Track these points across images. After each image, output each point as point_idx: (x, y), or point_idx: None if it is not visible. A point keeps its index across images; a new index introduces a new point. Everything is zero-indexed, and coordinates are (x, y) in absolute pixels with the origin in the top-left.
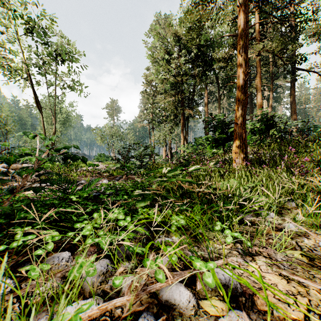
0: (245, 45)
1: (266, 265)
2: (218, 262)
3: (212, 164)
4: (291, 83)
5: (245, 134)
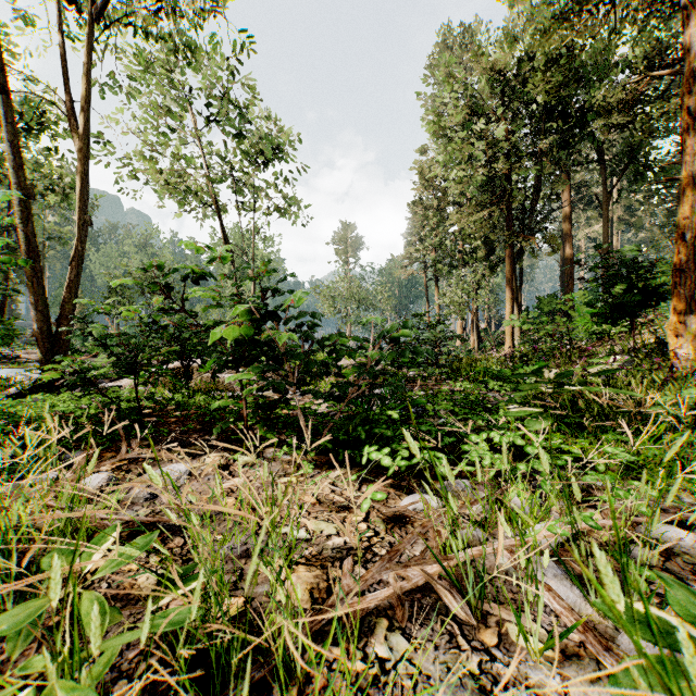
0: None
1: None
2: None
3: (615, 360)
4: None
5: None
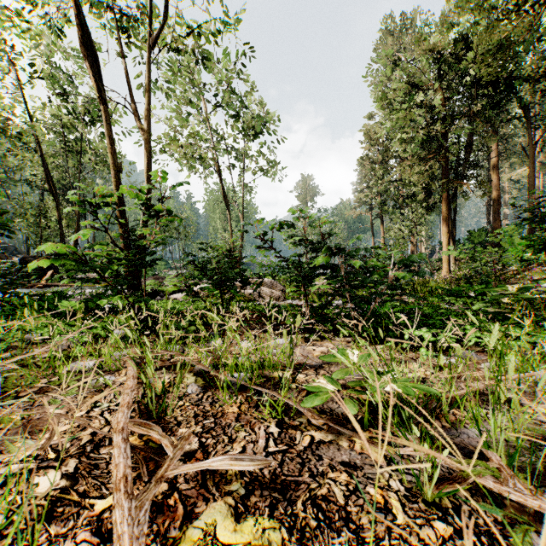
0: None
1: None
2: None
3: None
4: None
5: None
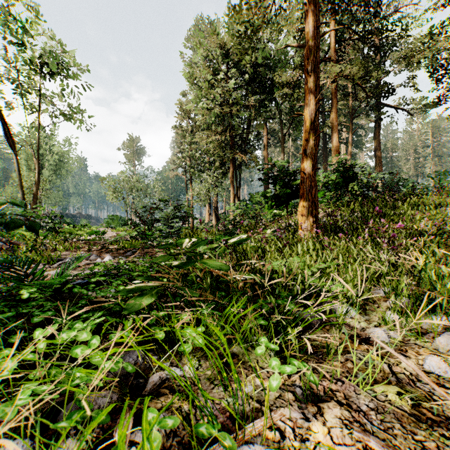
0: (315, 61)
1: (341, 424)
2: (256, 425)
3: (270, 231)
4: (376, 122)
5: (315, 189)
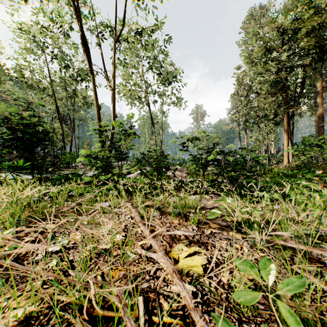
0: None
1: None
2: None
3: None
4: None
5: None
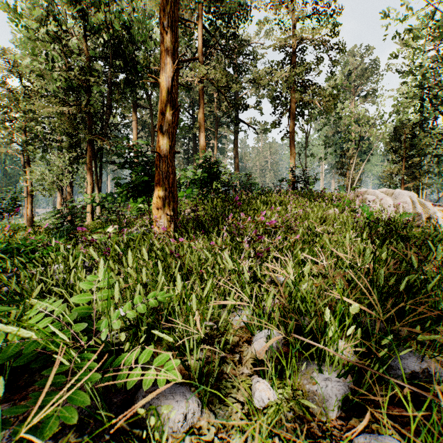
0: (172, 16)
1: None
2: None
3: (112, 229)
4: (235, 133)
5: (173, 176)
